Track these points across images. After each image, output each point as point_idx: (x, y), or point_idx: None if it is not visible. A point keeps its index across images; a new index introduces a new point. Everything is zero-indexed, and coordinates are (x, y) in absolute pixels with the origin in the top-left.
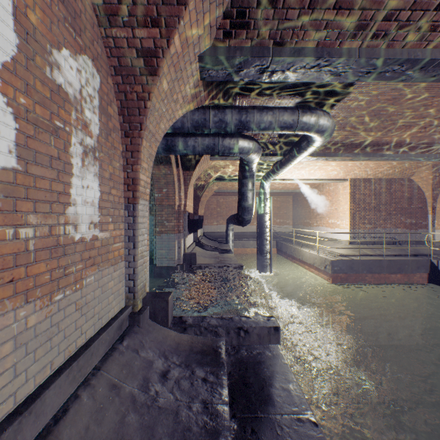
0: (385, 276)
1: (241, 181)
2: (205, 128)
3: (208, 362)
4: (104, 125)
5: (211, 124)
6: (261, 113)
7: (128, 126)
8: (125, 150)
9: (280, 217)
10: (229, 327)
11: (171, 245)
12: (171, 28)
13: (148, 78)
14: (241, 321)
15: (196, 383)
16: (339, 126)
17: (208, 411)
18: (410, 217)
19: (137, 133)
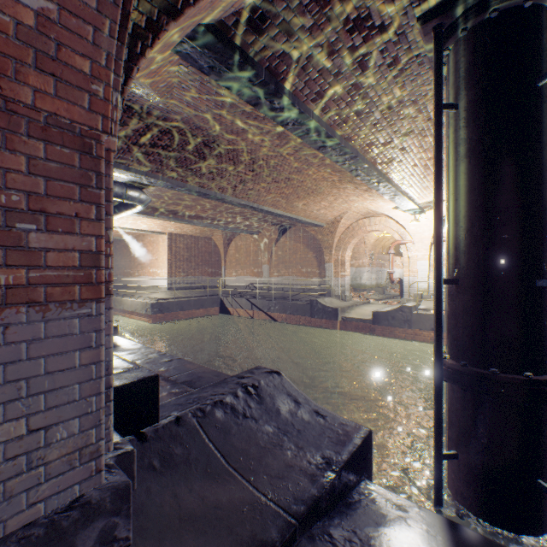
0: (193, 312)
1: None
2: None
3: None
4: None
5: None
6: None
7: None
8: None
9: None
10: None
11: None
12: None
13: None
14: None
15: None
16: (156, 197)
17: None
18: (212, 267)
19: None
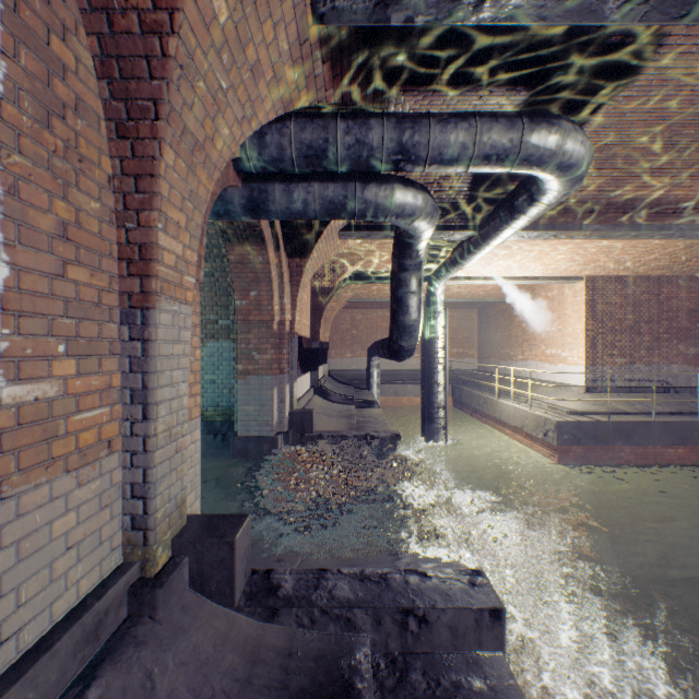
0: (656, 451)
1: (397, 275)
2: (328, 161)
3: None
4: (29, 79)
5: (339, 149)
6: (444, 125)
7: (123, 108)
8: (119, 172)
9: (458, 345)
10: (382, 609)
11: (265, 396)
12: None
13: None
14: (409, 588)
15: None
16: (591, 165)
17: None
18: (694, 345)
19: (148, 126)
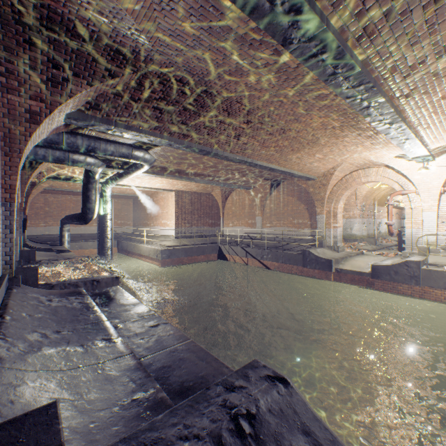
0: (195, 258)
1: (87, 186)
2: (59, 146)
3: (76, 295)
4: None
5: (65, 143)
6: (107, 144)
7: (9, 149)
8: (4, 164)
9: (122, 218)
10: (87, 280)
11: None
12: (54, 106)
13: (31, 125)
14: (94, 277)
15: (72, 300)
16: (161, 158)
17: (83, 303)
18: (211, 219)
19: (17, 154)
